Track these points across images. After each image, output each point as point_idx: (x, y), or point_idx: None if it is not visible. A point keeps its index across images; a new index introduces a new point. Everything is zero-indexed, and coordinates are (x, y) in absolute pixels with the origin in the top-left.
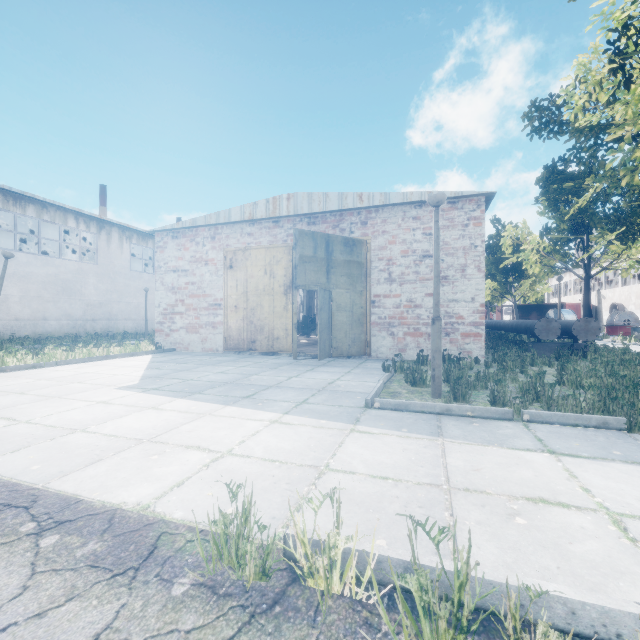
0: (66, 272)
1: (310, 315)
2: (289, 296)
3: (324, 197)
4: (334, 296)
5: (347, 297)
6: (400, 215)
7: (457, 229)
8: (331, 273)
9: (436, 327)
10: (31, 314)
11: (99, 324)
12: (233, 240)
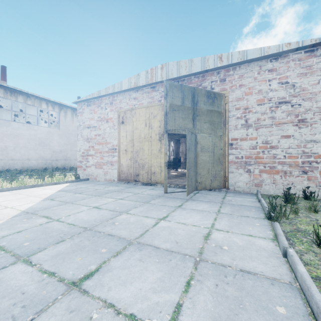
0: (41, 133)
1: (177, 157)
2: (162, 141)
3: (189, 62)
4: (199, 139)
5: (209, 140)
6: (256, 69)
7: (316, 75)
8: (196, 120)
9: None
10: (20, 156)
11: (60, 162)
12: (124, 103)
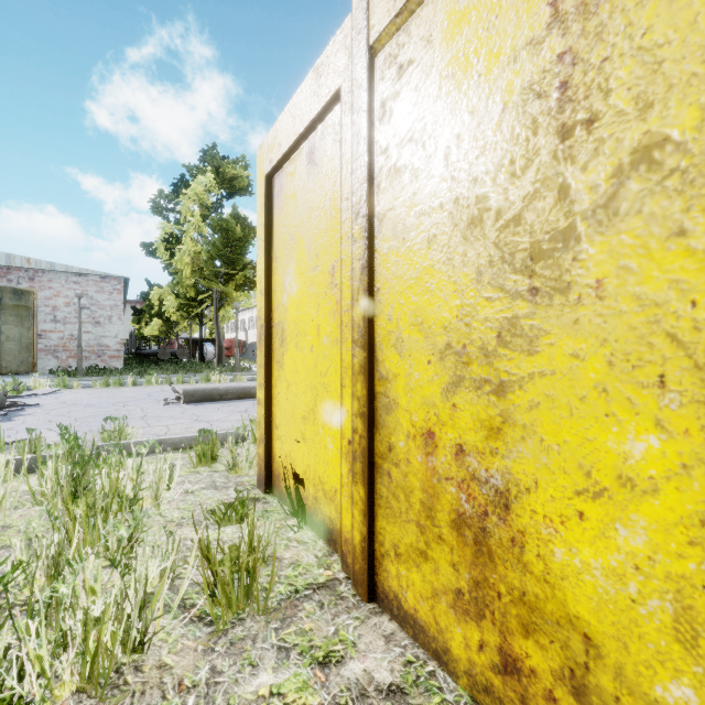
0: None
1: None
2: None
3: None
4: (4, 330)
5: (16, 331)
6: (64, 278)
7: (106, 294)
8: (1, 313)
9: (80, 349)
10: None
11: None
12: None
